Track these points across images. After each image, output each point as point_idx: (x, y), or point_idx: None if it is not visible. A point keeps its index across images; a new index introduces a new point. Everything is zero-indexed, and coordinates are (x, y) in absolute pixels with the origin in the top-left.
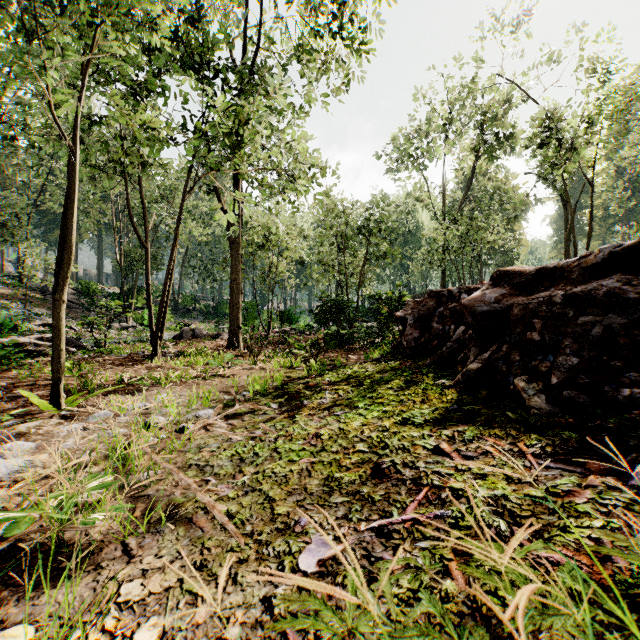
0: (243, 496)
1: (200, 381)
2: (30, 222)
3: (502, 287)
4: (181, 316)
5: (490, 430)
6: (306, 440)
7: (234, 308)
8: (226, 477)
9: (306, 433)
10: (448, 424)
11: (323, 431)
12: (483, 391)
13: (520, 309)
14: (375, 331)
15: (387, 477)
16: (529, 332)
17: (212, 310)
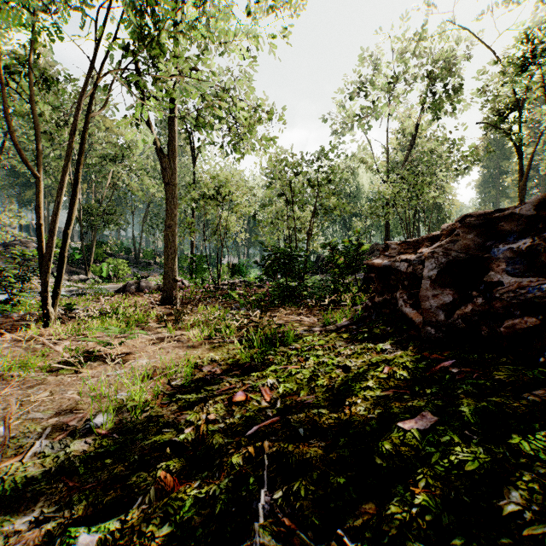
0: None
1: (49, 376)
2: None
3: None
4: (141, 269)
5: None
6: None
7: (169, 258)
8: None
9: None
10: None
11: None
12: None
13: None
14: (330, 284)
15: None
16: None
17: None
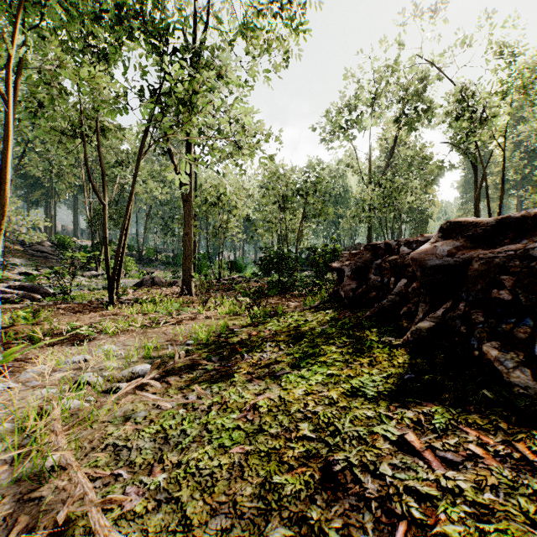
0: (154, 510)
1: (148, 329)
2: (12, 184)
3: (455, 239)
4: (145, 265)
5: (466, 415)
6: (242, 413)
7: (187, 259)
8: (142, 469)
9: (243, 401)
10: (408, 400)
11: (261, 402)
12: (439, 354)
13: (482, 263)
14: (312, 279)
15: (342, 489)
16: (495, 290)
17: (172, 260)
